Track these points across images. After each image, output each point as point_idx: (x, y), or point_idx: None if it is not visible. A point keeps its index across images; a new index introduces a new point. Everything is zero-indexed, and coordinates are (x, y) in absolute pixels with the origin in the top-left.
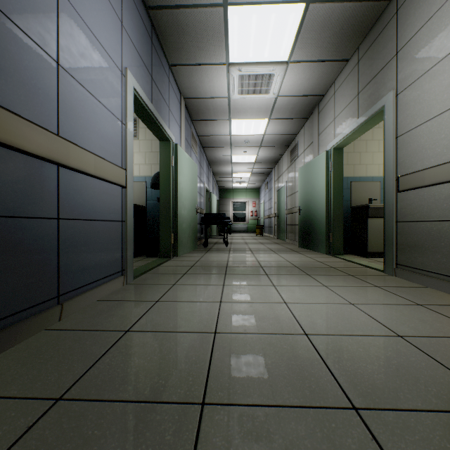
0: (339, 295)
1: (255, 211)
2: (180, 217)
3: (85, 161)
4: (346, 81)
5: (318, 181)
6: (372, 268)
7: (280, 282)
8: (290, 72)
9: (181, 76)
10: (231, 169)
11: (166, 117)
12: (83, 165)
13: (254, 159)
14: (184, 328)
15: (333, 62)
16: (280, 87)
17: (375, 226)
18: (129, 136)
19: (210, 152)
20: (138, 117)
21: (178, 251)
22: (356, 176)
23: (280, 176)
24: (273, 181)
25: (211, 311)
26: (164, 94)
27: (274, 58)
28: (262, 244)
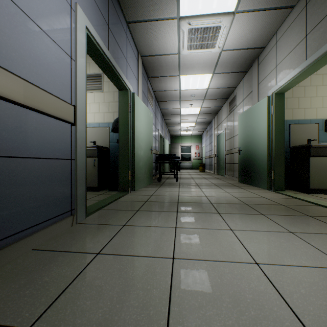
0: (319, 250)
1: (198, 152)
2: (137, 156)
3: (6, 84)
4: (290, 28)
5: (259, 124)
6: (325, 207)
7: (237, 224)
8: (236, 24)
9: (138, 33)
10: (180, 120)
11: (123, 67)
12: (2, 89)
13: (198, 111)
14: (117, 324)
15: (278, 9)
16: (225, 41)
17: (317, 164)
18: (80, 73)
19: (163, 105)
20: (96, 63)
21: (135, 186)
22: (294, 119)
23: (219, 124)
24: (213, 129)
25: (160, 279)
26: (122, 47)
27: (222, 8)
28: (206, 179)
